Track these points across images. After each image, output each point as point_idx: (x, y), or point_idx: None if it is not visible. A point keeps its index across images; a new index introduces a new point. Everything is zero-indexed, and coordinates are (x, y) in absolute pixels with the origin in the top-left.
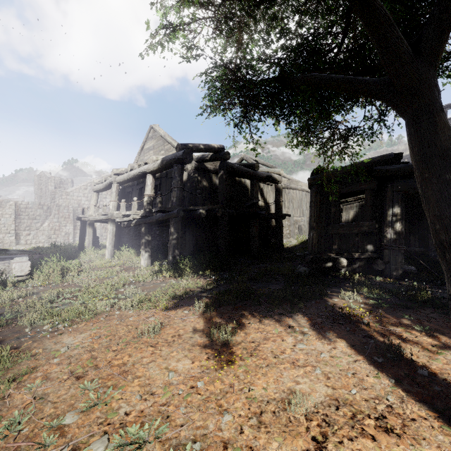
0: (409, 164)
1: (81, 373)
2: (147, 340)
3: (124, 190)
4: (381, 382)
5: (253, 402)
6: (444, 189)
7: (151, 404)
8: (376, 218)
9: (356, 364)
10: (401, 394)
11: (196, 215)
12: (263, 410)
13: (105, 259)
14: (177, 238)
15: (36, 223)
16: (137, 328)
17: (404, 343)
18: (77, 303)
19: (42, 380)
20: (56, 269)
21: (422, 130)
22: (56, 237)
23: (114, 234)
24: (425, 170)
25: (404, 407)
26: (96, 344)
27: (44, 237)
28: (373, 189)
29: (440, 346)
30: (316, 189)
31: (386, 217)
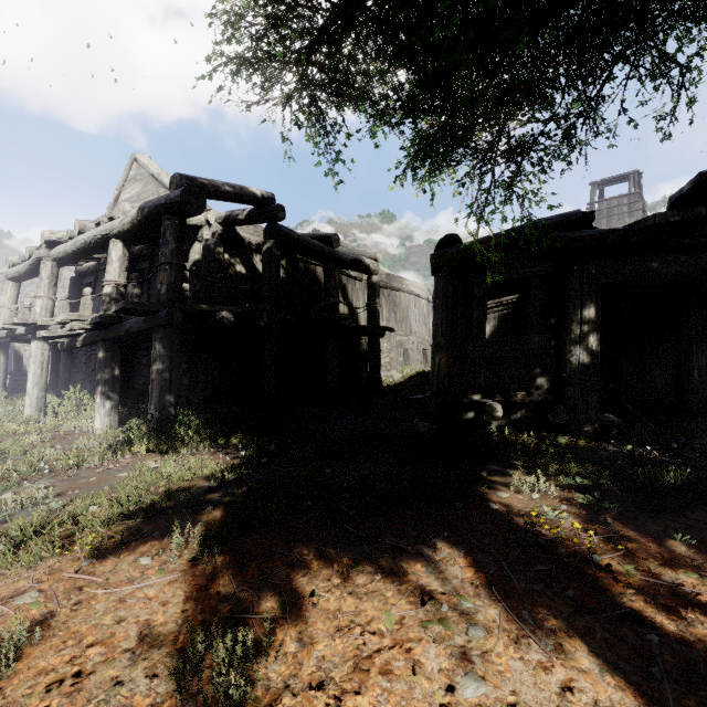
0: (610, 228)
1: None
2: None
3: (80, 280)
4: None
5: None
6: None
7: None
8: (551, 329)
9: None
10: None
11: (213, 322)
12: None
13: (23, 417)
14: (170, 369)
15: None
16: None
17: None
18: None
19: None
20: None
21: None
22: None
23: (46, 364)
24: None
25: None
26: None
27: None
28: (547, 276)
29: None
30: (446, 274)
31: (570, 326)
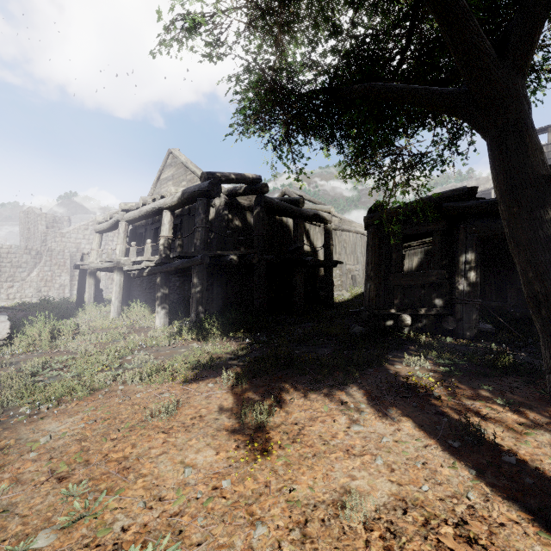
0: (485, 200)
1: (65, 472)
2: (158, 423)
3: (135, 231)
4: (459, 475)
5: (295, 507)
6: (538, 226)
7: (158, 515)
8: (446, 266)
9: (427, 451)
10: (484, 489)
11: (225, 262)
12: (309, 518)
13: (110, 318)
14: (202, 291)
15: (22, 272)
16: (146, 408)
17: (485, 421)
18: (69, 375)
19: (10, 483)
20: (44, 331)
21: (509, 153)
22: (48, 290)
23: (122, 286)
24: (514, 203)
25: (489, 508)
26: (89, 432)
27: (32, 291)
28: (443, 231)
29: (527, 424)
30: (374, 230)
31: (458, 264)
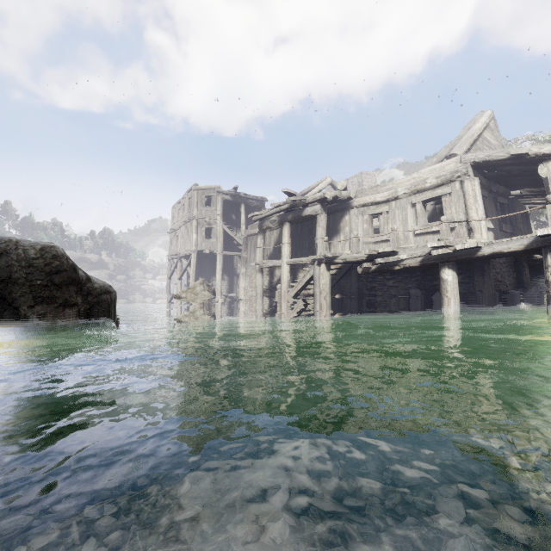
0: None
1: None
2: None
3: None
4: None
5: None
6: None
7: None
8: None
9: None
10: None
11: None
12: None
13: None
14: None
15: None
16: None
17: None
18: None
19: None
20: None
21: None
22: None
23: None
24: None
25: None
26: None
27: None
28: None
29: None
30: None
31: None
